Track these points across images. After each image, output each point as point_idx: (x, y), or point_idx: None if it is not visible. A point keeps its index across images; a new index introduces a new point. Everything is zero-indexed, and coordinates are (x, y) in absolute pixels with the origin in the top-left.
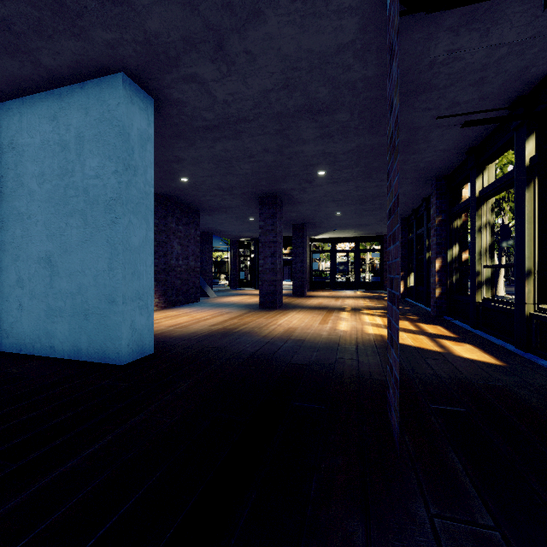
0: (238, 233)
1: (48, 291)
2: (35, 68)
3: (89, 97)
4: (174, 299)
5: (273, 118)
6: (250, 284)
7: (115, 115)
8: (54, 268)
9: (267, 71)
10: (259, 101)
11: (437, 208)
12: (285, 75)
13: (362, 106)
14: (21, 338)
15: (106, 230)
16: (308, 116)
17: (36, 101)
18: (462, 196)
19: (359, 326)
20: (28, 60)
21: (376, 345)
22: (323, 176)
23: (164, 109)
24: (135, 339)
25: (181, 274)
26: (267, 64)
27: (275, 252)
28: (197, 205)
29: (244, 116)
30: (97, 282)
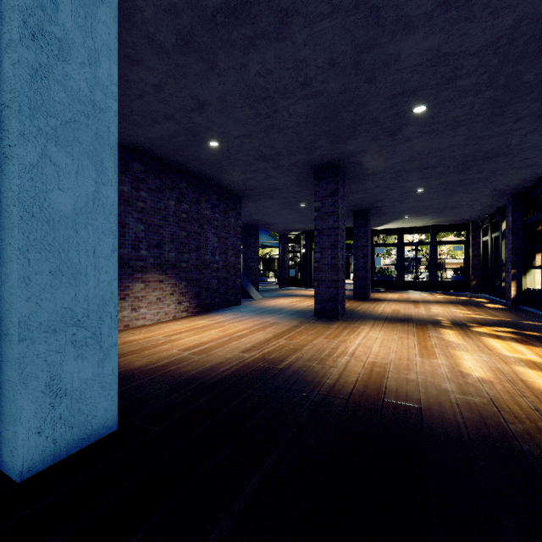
0: (286, 226)
1: None
2: None
3: None
4: (209, 302)
5: None
6: (301, 282)
7: None
8: None
9: None
10: None
11: None
12: None
13: None
14: None
15: None
16: None
17: None
18: None
19: (505, 368)
20: None
21: None
22: (418, 119)
23: None
24: (62, 414)
25: (218, 272)
26: None
27: (336, 242)
28: (236, 188)
29: None
30: None
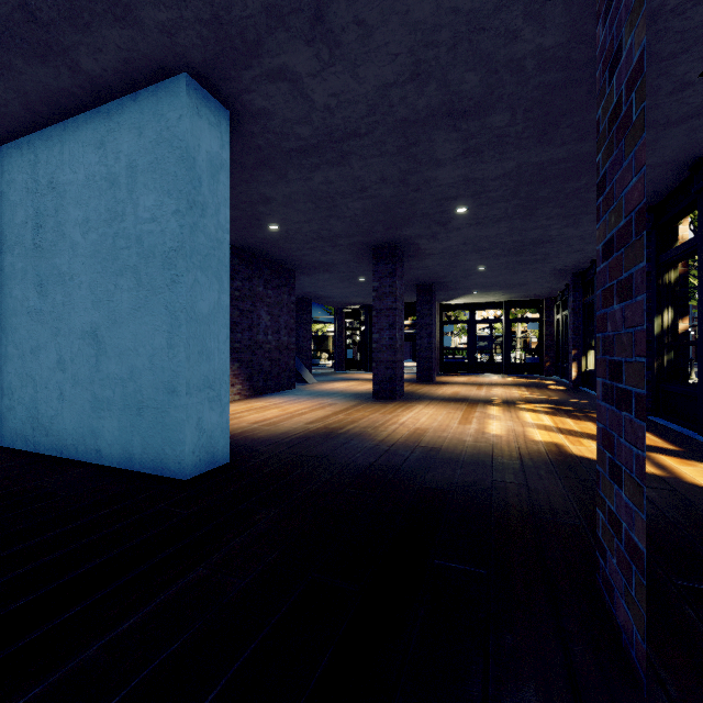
0: (343, 299)
1: (93, 375)
2: (74, 77)
3: (143, 111)
4: (262, 385)
5: (394, 129)
6: (360, 365)
7: (176, 133)
8: (100, 346)
9: (388, 52)
10: (375, 103)
11: None
12: (414, 57)
13: (531, 100)
14: (63, 438)
15: (164, 292)
16: (447, 123)
17: (79, 124)
18: (678, 235)
19: (519, 429)
20: (64, 64)
21: (551, 461)
22: (463, 215)
23: (243, 126)
24: (203, 444)
25: (271, 353)
26: (387, 41)
27: (394, 323)
28: (290, 262)
29: (353, 129)
30: (153, 364)
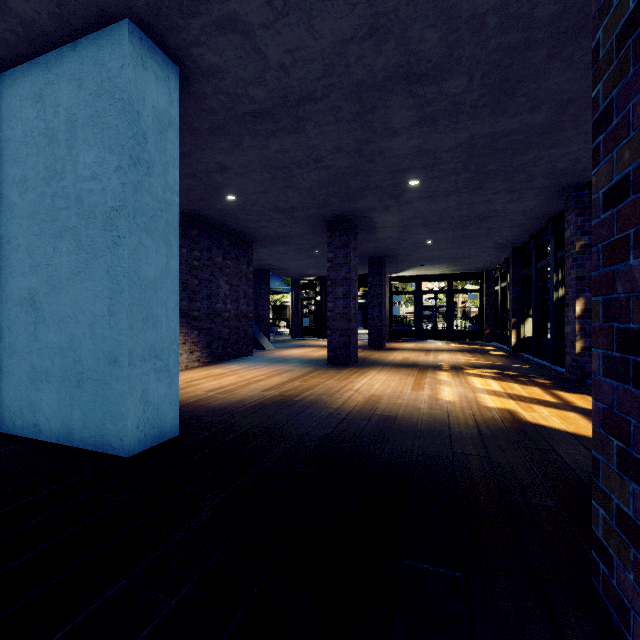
0: (300, 271)
1: (31, 344)
2: (4, 19)
3: (83, 61)
4: (221, 352)
5: (350, 93)
6: (316, 332)
7: (118, 84)
8: (39, 313)
9: (346, 1)
10: (331, 62)
11: (577, 229)
12: (373, 8)
13: (489, 63)
14: None
15: (105, 255)
16: (404, 87)
17: (17, 77)
18: None
19: (470, 395)
20: None
21: (508, 429)
22: (415, 188)
23: (195, 85)
24: (149, 417)
25: (230, 321)
26: None
27: (348, 292)
28: (249, 234)
29: (308, 92)
30: (93, 333)
